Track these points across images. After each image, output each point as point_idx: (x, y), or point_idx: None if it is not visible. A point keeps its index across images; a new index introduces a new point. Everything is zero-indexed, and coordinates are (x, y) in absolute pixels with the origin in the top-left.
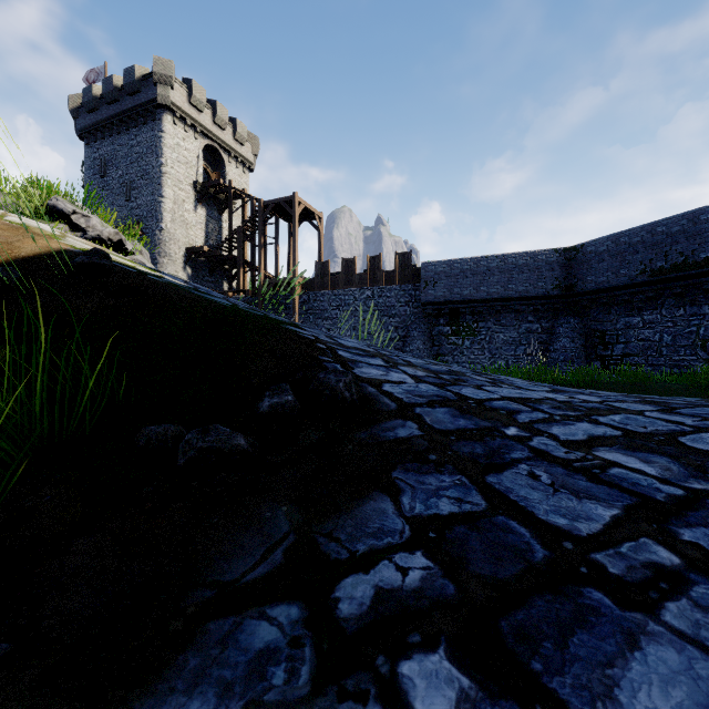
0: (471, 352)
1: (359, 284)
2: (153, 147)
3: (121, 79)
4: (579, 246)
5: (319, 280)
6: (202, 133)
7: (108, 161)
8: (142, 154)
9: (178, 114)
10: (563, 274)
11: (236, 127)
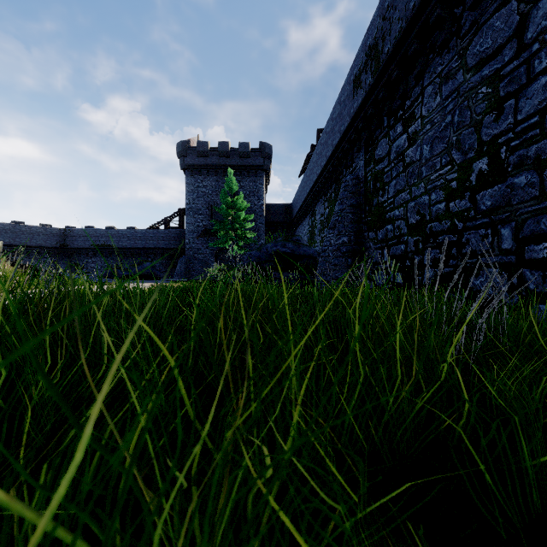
0: None
1: None
2: None
3: None
4: (69, 229)
5: None
6: None
7: None
8: None
9: None
10: (62, 239)
11: None
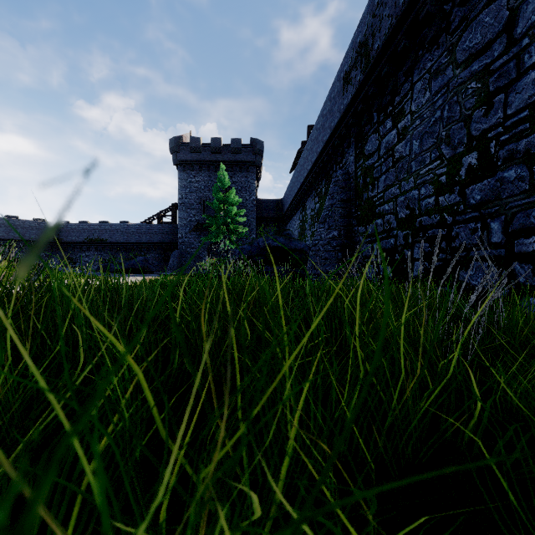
0: None
1: None
2: None
3: None
4: (63, 224)
5: None
6: None
7: None
8: None
9: None
10: (56, 233)
11: None
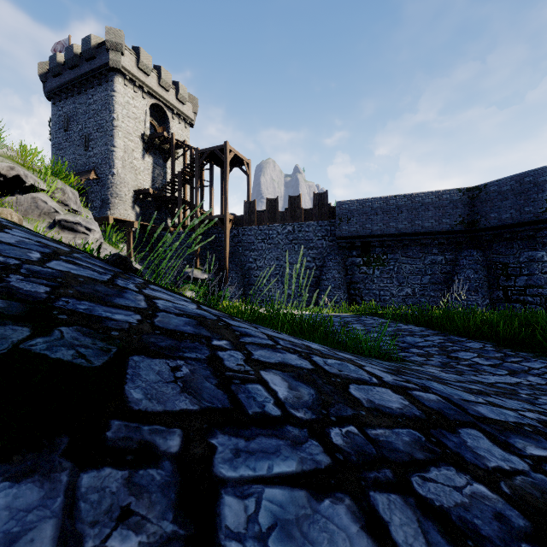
0: (380, 281)
1: (281, 220)
2: (106, 105)
3: (80, 47)
4: (482, 186)
5: (247, 217)
6: (149, 93)
7: (70, 117)
8: (97, 111)
9: (128, 77)
10: (466, 211)
11: (178, 89)
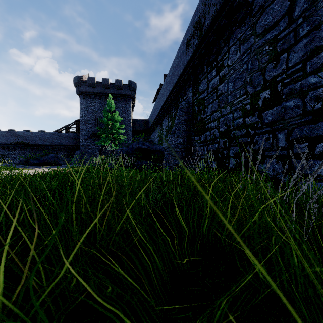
0: None
1: None
2: None
3: None
4: None
5: None
6: None
7: None
8: None
9: None
10: None
11: None
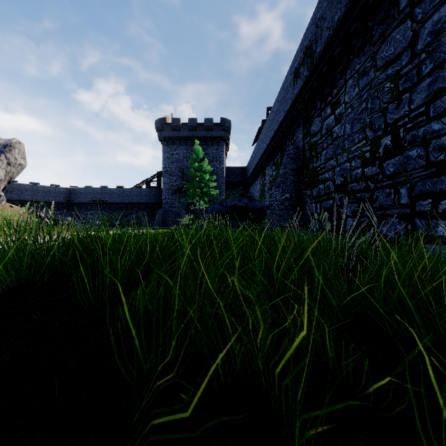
0: None
1: None
2: None
3: None
4: (73, 188)
5: None
6: None
7: None
8: None
9: None
10: (68, 196)
11: None
